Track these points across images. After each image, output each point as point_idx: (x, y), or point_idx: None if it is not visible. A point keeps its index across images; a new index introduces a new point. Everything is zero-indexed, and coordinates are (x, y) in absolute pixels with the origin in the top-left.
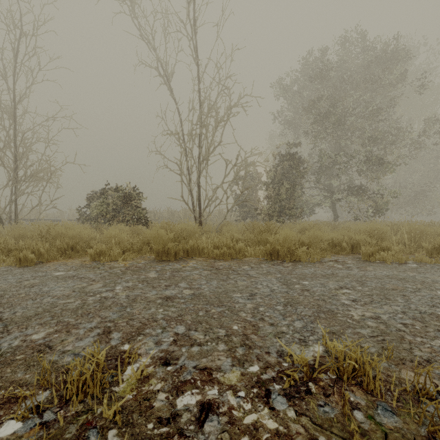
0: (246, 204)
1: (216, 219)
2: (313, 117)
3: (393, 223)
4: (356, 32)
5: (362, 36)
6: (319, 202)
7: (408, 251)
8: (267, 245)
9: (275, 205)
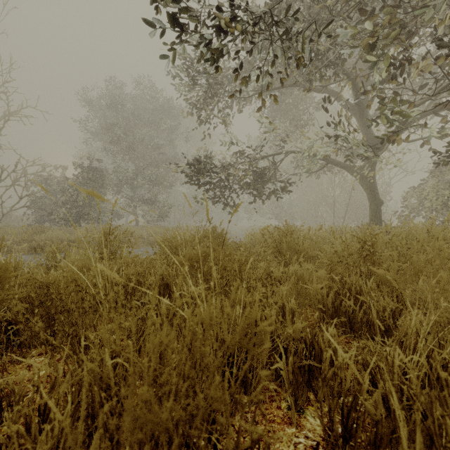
0: (44, 207)
1: (2, 223)
2: (110, 138)
3: (164, 227)
4: (149, 80)
5: (153, 86)
6: (118, 209)
7: (146, 243)
8: (33, 243)
9: (71, 211)
